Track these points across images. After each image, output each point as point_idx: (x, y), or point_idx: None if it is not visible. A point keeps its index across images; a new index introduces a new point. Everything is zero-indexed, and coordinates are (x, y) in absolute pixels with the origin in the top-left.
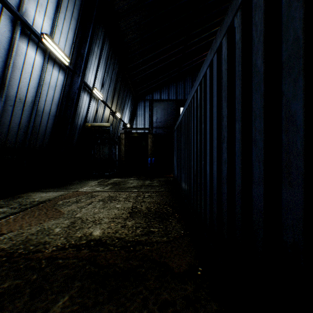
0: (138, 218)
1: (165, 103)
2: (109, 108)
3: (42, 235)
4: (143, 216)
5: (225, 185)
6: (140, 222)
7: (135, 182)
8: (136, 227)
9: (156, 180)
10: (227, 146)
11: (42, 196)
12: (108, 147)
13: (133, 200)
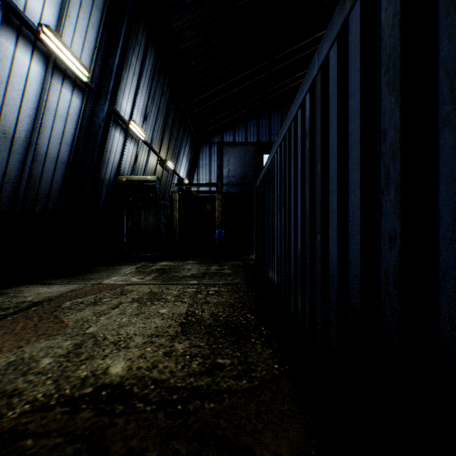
0: (195, 335)
1: (240, 148)
2: (156, 154)
3: (13, 375)
4: (204, 332)
5: (391, 291)
6: (198, 344)
7: (194, 267)
8: (191, 354)
9: (228, 265)
10: (399, 199)
11: (41, 292)
12: (153, 213)
13: (190, 299)
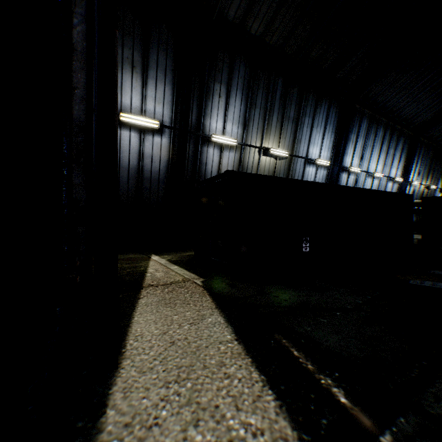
0: None
1: None
2: (422, 185)
3: None
4: None
5: None
6: None
7: None
8: None
9: None
10: None
11: None
12: None
13: None
